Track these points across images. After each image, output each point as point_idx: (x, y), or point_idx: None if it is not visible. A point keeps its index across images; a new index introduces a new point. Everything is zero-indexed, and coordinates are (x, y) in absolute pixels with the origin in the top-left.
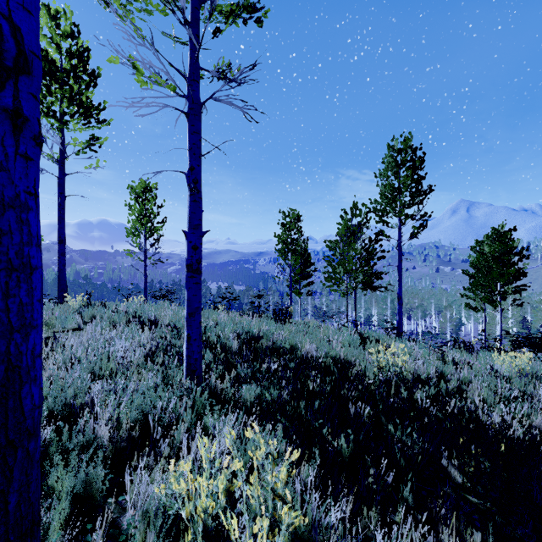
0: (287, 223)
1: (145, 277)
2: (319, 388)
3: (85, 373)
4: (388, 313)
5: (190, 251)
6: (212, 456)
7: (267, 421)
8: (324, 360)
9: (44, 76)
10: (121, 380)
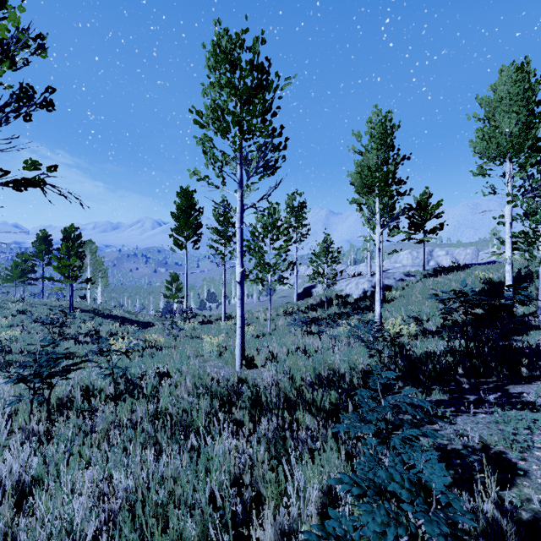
0: None
1: None
2: None
3: None
4: None
5: None
6: None
7: None
8: None
9: None
10: None
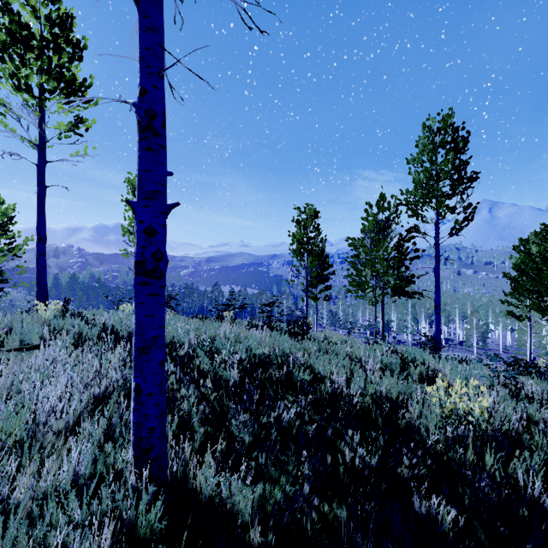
0: (303, 219)
1: None
2: (362, 463)
3: None
4: (408, 319)
5: (140, 237)
6: None
7: None
8: (359, 399)
9: (15, 43)
10: None
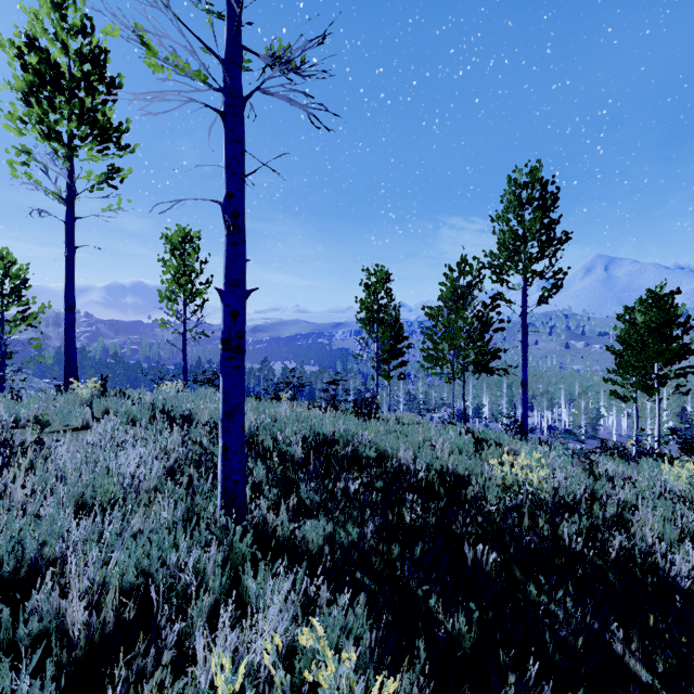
0: (372, 283)
1: (184, 355)
2: (420, 521)
3: (70, 503)
4: (503, 402)
5: (227, 319)
6: (236, 690)
7: (341, 585)
8: (425, 474)
9: (44, 85)
10: (116, 519)
